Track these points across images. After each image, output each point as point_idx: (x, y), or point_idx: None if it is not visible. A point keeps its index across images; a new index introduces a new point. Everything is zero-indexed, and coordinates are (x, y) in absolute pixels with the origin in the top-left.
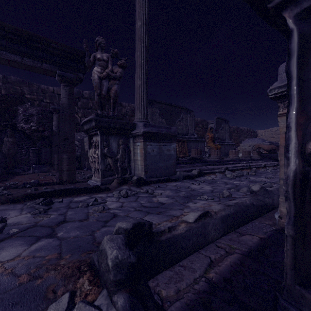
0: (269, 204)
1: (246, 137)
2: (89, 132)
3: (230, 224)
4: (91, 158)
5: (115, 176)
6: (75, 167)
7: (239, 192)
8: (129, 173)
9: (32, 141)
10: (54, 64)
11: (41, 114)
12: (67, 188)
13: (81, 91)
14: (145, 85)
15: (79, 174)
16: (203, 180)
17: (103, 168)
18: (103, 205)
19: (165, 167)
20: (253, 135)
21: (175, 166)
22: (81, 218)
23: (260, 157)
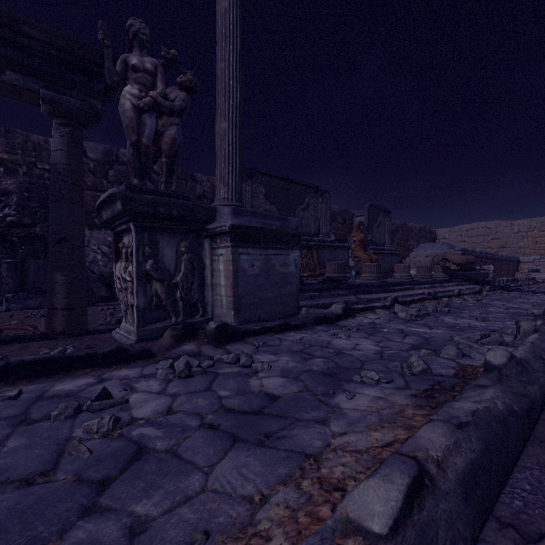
0: (537, 400)
1: (417, 241)
2: (113, 225)
3: (483, 498)
4: (119, 281)
5: (172, 321)
6: (85, 302)
7: (440, 357)
8: (202, 312)
9: (11, 246)
10: (34, 74)
11: (26, 191)
12: (42, 357)
13: (116, 149)
14: (235, 131)
15: (103, 312)
16: (354, 325)
17: (142, 304)
18: (122, 407)
19: (277, 300)
20: (429, 237)
21: (298, 298)
22: (36, 467)
23: (448, 277)
